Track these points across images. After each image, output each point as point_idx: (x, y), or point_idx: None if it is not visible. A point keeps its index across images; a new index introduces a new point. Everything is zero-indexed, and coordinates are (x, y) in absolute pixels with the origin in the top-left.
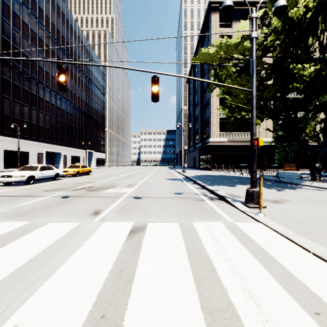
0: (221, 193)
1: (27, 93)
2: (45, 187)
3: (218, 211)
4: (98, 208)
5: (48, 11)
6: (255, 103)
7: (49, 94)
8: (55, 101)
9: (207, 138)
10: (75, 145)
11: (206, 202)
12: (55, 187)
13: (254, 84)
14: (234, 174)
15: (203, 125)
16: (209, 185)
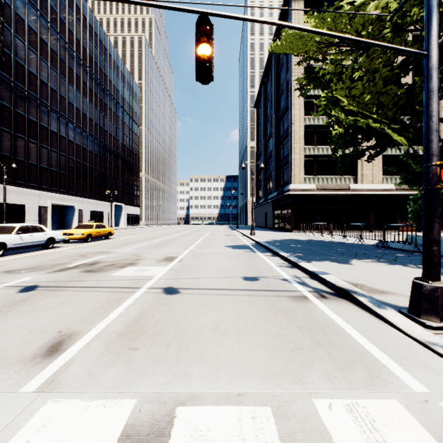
0: (338, 282)
1: (23, 119)
2: (15, 264)
3: (358, 341)
4: (73, 326)
5: (55, 1)
6: (437, 83)
7: (56, 121)
8: (66, 132)
9: (285, 184)
10: (96, 195)
11: (312, 303)
12: (34, 263)
13: (435, 38)
14: (331, 239)
15: (278, 167)
16: (302, 261)
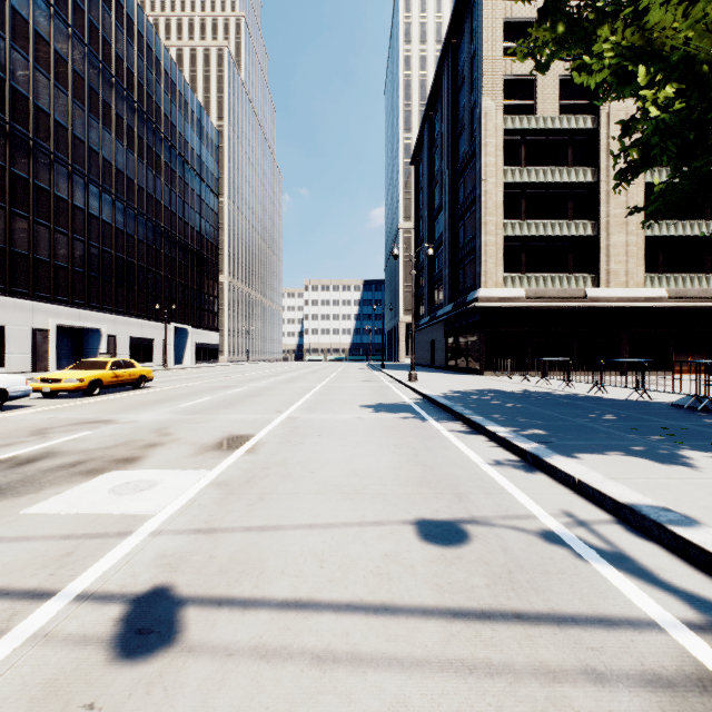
0: None
1: (1, 173)
2: None
3: None
4: None
5: None
6: None
7: (66, 180)
8: (84, 201)
9: (467, 290)
10: (141, 311)
11: None
12: None
13: None
14: (567, 389)
15: (455, 260)
16: (560, 454)
